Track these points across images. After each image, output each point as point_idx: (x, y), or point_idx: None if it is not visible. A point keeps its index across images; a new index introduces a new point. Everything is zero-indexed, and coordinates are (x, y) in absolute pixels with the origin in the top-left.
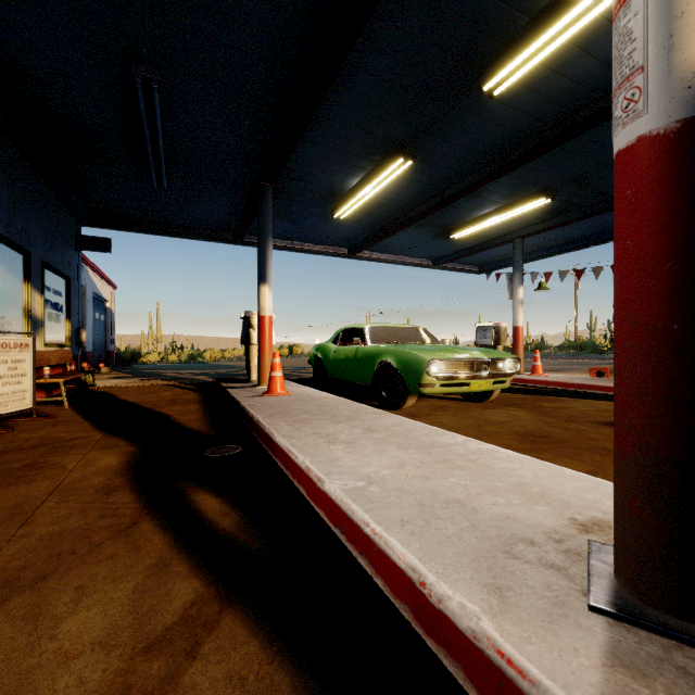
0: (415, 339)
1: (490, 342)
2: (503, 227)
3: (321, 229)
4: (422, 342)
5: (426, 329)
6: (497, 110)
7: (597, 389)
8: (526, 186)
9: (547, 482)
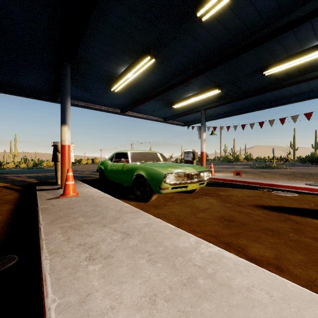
0: (156, 159)
1: (190, 159)
2: (197, 104)
3: (105, 97)
4: (160, 161)
5: (161, 153)
6: (202, 33)
7: (240, 182)
8: (209, 82)
9: (289, 314)
